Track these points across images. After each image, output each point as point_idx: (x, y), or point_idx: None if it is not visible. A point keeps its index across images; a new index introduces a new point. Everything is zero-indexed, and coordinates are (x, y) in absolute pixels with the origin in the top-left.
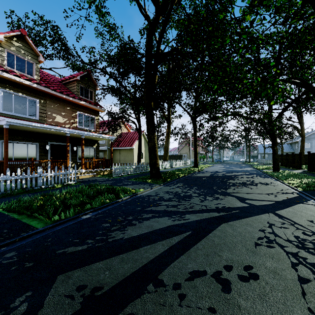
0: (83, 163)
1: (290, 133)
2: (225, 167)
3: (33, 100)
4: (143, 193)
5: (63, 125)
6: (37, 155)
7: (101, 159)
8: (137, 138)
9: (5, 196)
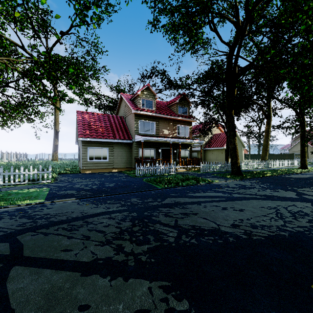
0: (180, 161)
1: None
2: None
3: (153, 123)
4: (217, 183)
5: (168, 136)
6: (154, 156)
7: (192, 159)
8: None
9: (144, 177)
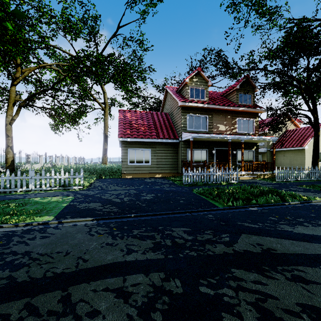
0: (243, 165)
1: None
2: None
3: (204, 117)
4: None
5: (224, 133)
6: (206, 158)
7: (260, 162)
8: (311, 135)
9: (193, 185)
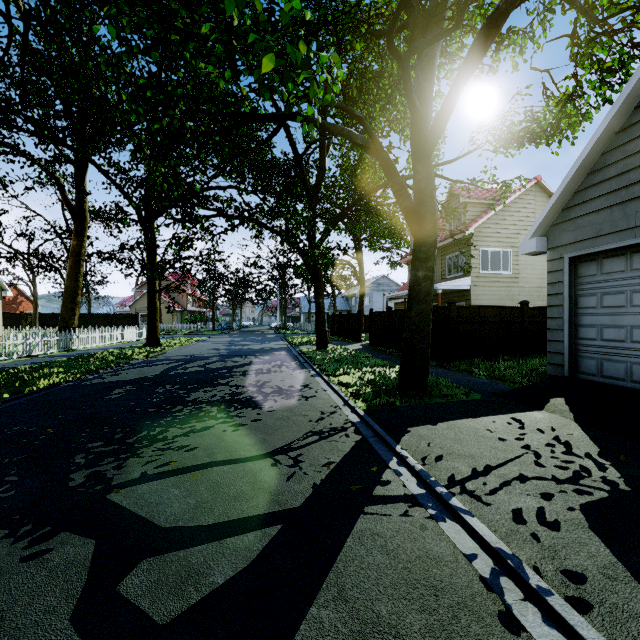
0: None
1: (345, 277)
2: (230, 341)
3: None
4: None
5: None
6: None
7: None
8: None
9: None
